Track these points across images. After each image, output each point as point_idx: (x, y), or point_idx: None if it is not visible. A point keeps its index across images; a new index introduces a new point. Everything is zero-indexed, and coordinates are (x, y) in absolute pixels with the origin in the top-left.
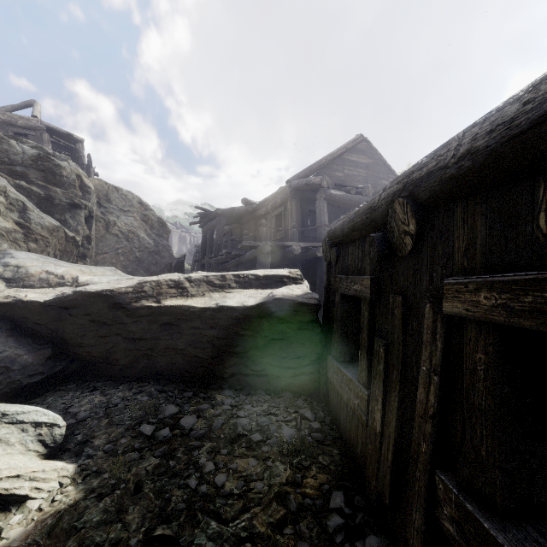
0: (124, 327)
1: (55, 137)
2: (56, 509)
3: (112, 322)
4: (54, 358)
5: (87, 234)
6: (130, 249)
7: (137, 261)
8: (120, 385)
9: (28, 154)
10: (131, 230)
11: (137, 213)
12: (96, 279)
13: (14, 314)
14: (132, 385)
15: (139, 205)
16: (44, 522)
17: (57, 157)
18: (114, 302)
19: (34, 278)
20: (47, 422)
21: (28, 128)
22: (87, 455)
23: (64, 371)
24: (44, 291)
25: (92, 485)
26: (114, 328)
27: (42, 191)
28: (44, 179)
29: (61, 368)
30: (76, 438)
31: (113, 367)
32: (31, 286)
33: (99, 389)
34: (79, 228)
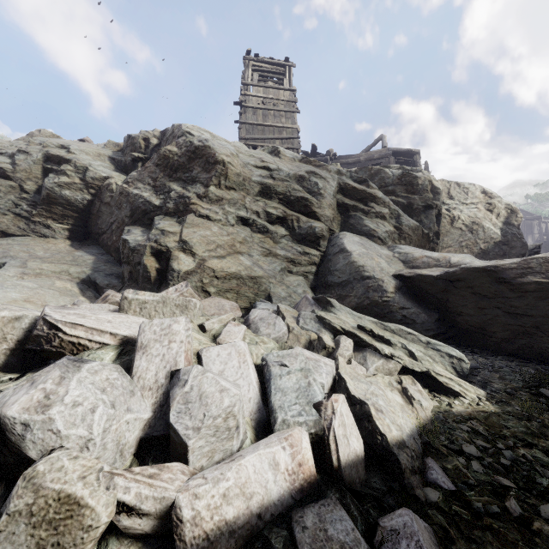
0: (505, 301)
1: (397, 157)
2: (482, 410)
3: (492, 296)
4: (438, 321)
5: (436, 230)
6: (473, 241)
7: (480, 253)
8: (497, 355)
9: (395, 175)
10: (474, 222)
11: (480, 203)
12: (466, 261)
13: (413, 285)
14: (511, 358)
15: (482, 195)
16: (477, 412)
17: (413, 171)
18: (497, 277)
19: (418, 262)
20: (456, 356)
21: (380, 158)
22: (490, 390)
23: (445, 332)
24: (430, 270)
25: (506, 409)
26: (494, 302)
27: (405, 200)
28: (405, 191)
29: (443, 330)
30: (474, 377)
31: (488, 339)
32: (417, 268)
33: (477, 353)
34: (430, 226)
